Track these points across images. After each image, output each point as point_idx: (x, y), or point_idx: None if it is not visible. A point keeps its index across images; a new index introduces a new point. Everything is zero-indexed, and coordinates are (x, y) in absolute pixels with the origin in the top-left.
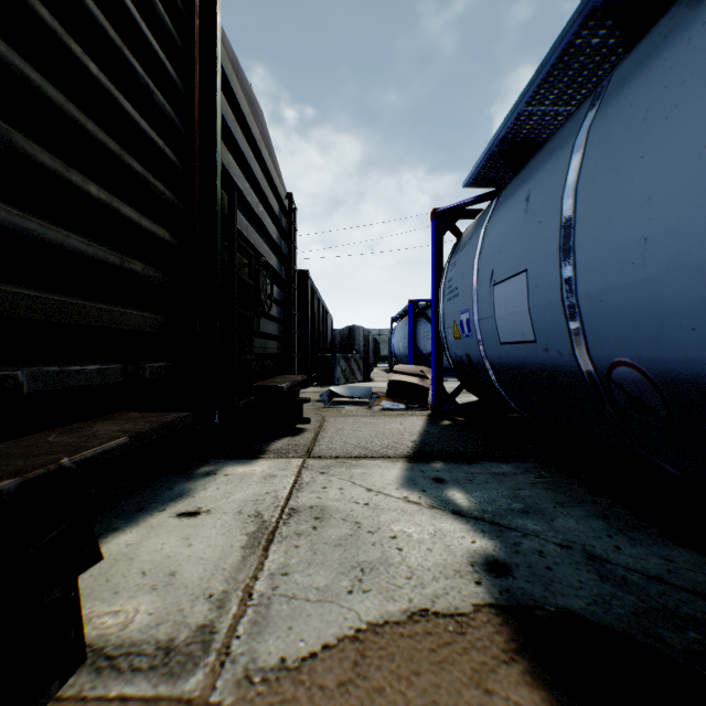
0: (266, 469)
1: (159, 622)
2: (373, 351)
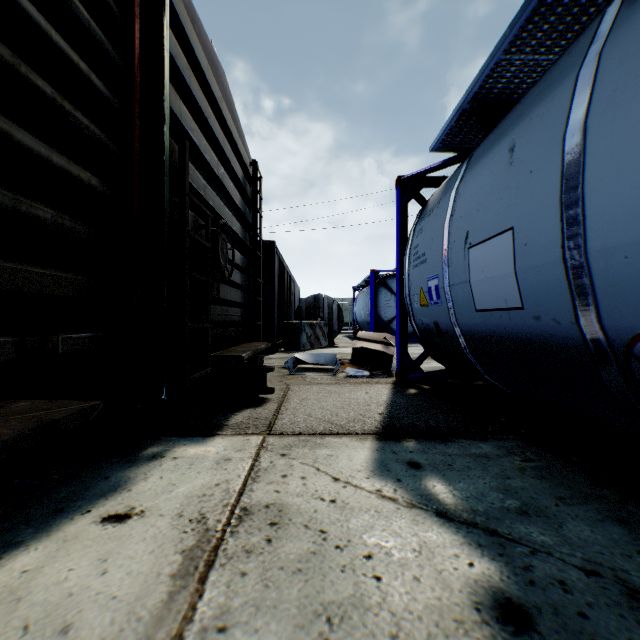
0: (221, 450)
1: None
2: (337, 318)
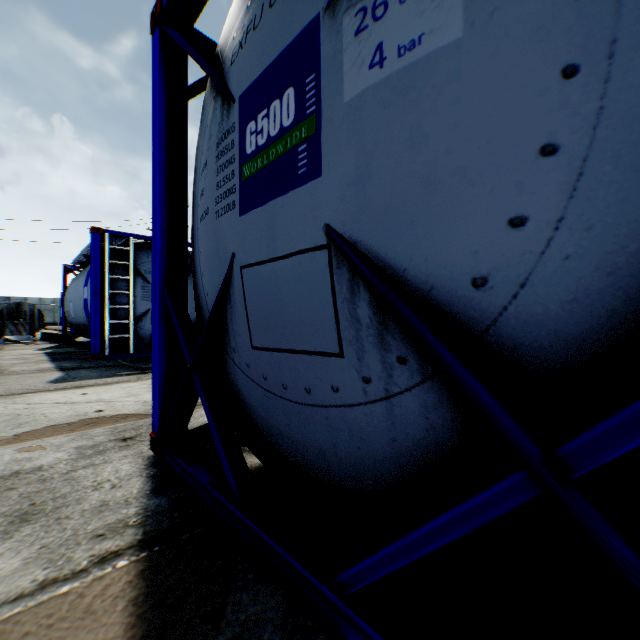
0: None
1: None
2: (39, 319)
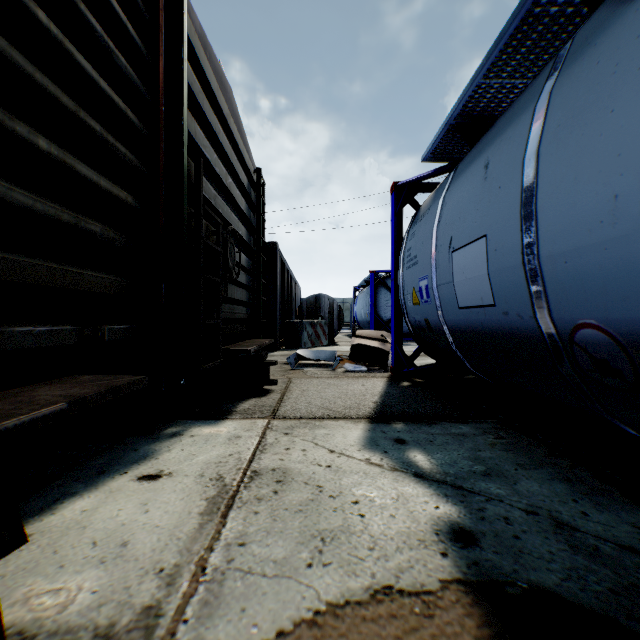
0: (231, 430)
1: (101, 603)
2: (337, 317)
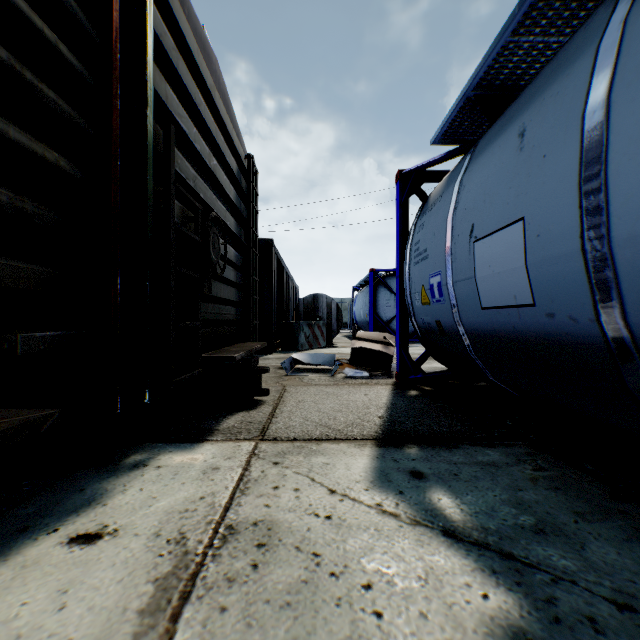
0: (209, 457)
1: None
2: (336, 318)
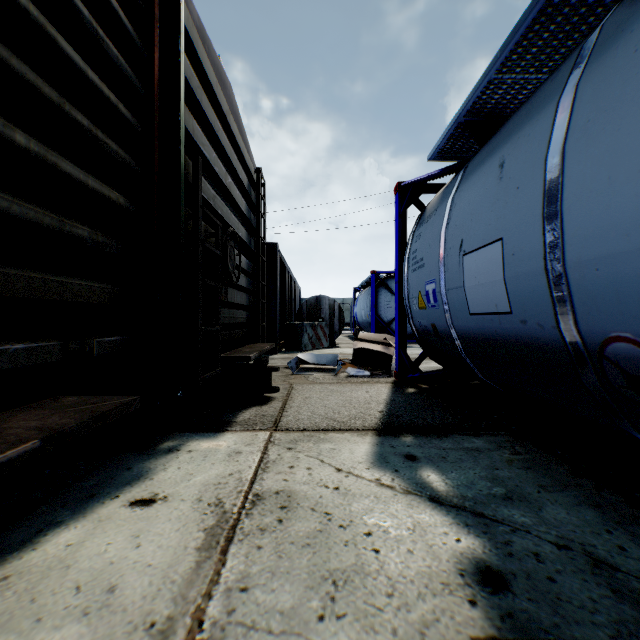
0: (231, 444)
1: None
2: (338, 319)
